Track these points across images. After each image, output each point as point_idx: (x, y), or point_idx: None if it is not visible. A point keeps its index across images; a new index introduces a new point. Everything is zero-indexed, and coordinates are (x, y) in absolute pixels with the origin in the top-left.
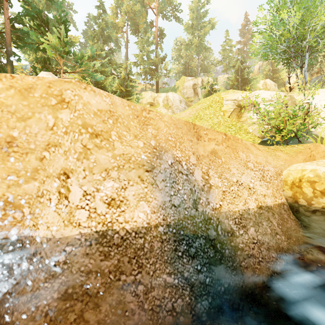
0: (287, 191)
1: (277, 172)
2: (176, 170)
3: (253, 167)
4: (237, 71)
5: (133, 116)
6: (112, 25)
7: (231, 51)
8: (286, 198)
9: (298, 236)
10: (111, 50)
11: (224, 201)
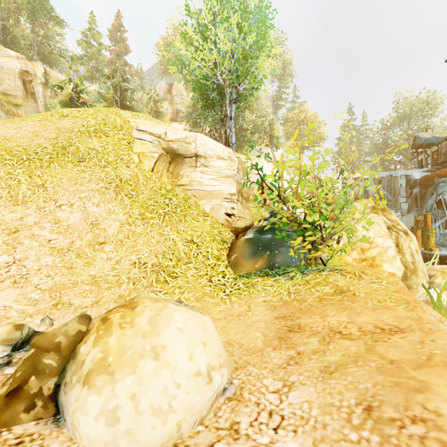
0: None
1: None
2: None
3: None
4: (115, 88)
5: None
6: None
7: (101, 53)
8: None
9: None
10: None
11: None
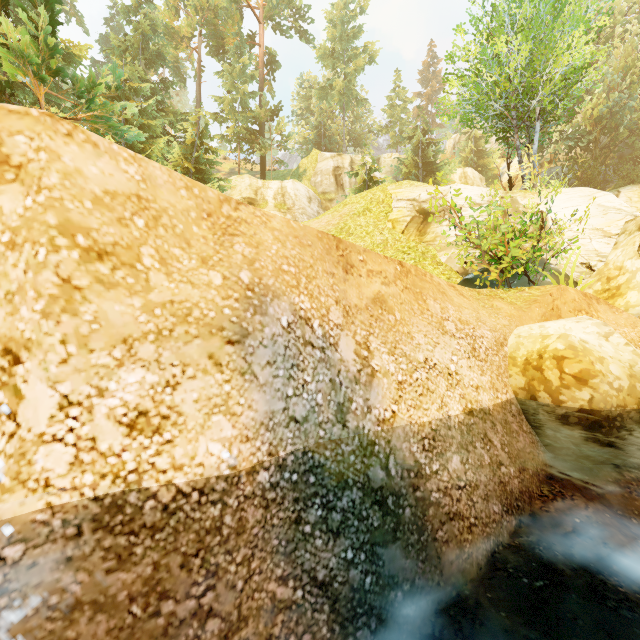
0: (516, 377)
1: (498, 341)
2: (299, 339)
3: (454, 330)
4: (416, 148)
5: (199, 212)
6: (168, 31)
7: (405, 110)
8: (514, 391)
9: (537, 464)
10: (164, 82)
11: (400, 403)
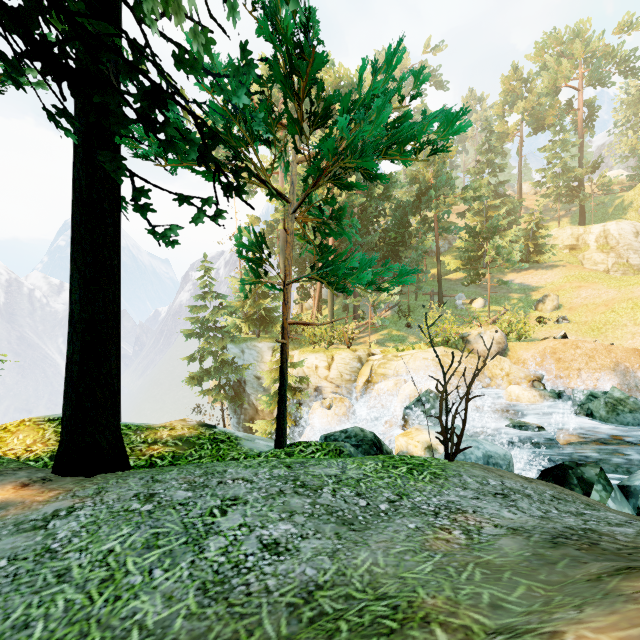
0: None
1: None
2: (626, 371)
3: None
4: None
5: (603, 349)
6: (498, 137)
7: None
8: None
9: None
10: (502, 182)
11: None
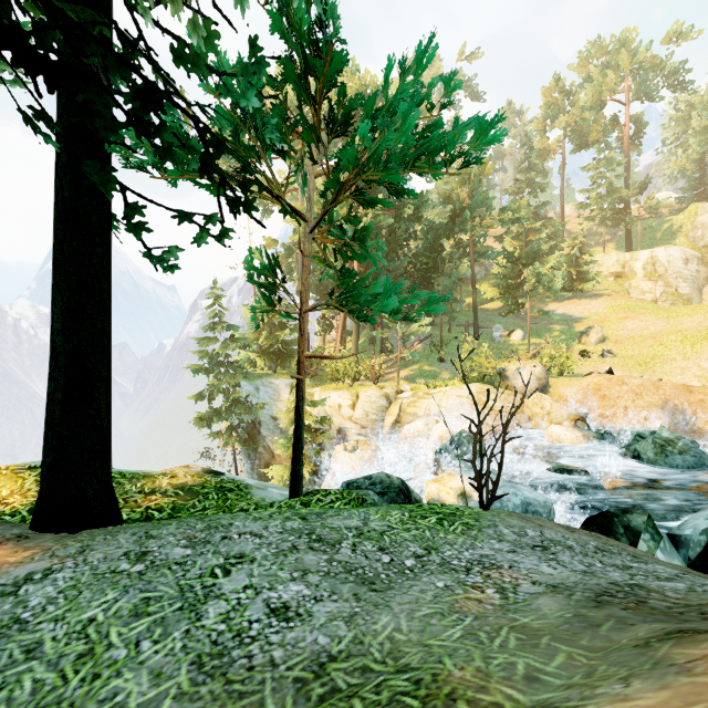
0: None
1: None
2: (675, 409)
3: None
4: None
5: (651, 385)
6: (539, 154)
7: None
8: None
9: None
10: (543, 203)
11: (705, 425)
